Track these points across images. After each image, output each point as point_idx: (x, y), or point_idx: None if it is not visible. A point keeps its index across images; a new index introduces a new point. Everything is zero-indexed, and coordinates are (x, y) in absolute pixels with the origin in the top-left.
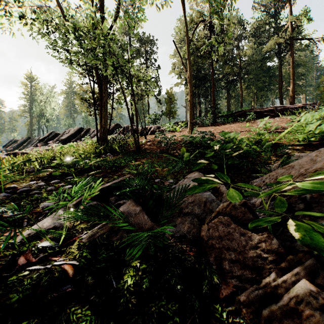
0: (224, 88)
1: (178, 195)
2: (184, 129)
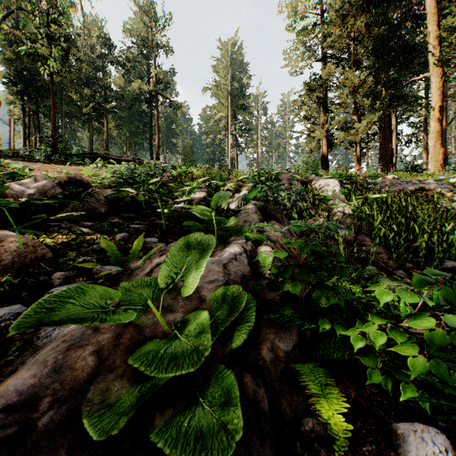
0: None
1: None
2: None
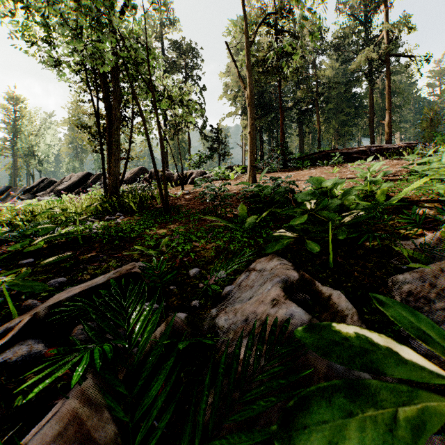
0: (295, 121)
1: (246, 365)
2: (240, 177)
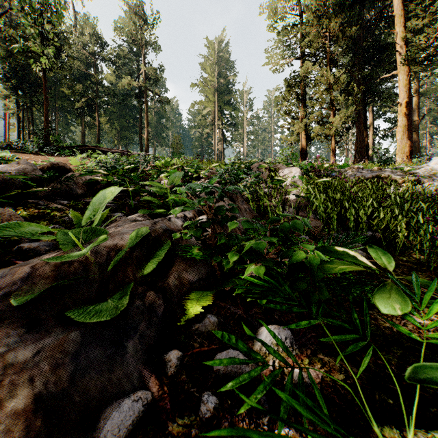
0: None
1: None
2: None
